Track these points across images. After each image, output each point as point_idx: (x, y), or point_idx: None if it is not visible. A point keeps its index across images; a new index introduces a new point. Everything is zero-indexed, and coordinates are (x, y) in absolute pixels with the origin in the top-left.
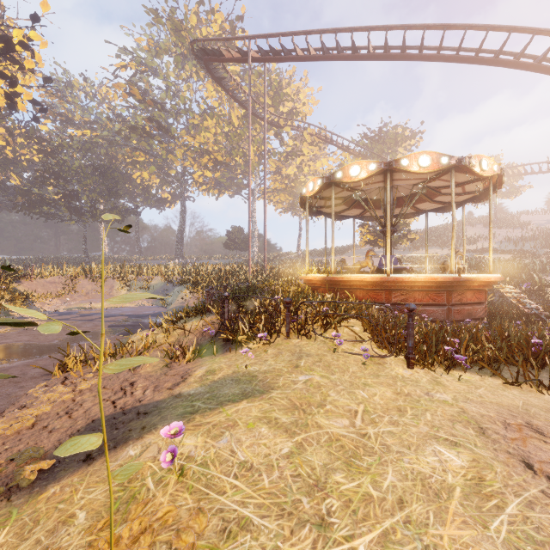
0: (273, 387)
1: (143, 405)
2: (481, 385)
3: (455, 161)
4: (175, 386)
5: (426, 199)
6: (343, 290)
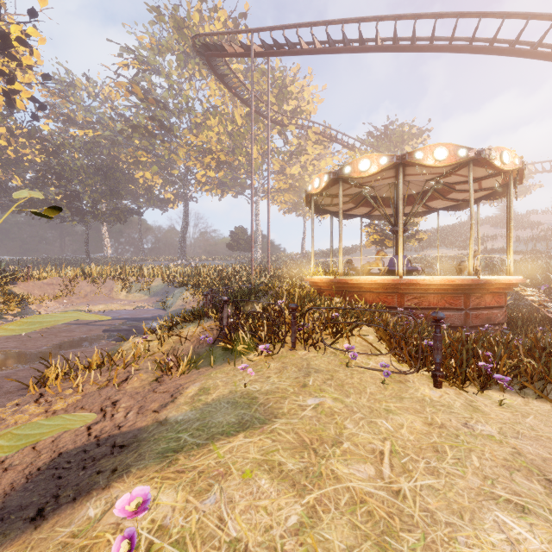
0: (277, 414)
1: (121, 433)
2: (528, 411)
3: (473, 153)
4: (162, 408)
5: (439, 197)
6: (351, 293)
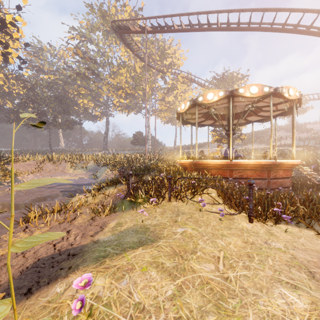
0: (160, 237)
1: (73, 248)
2: (301, 235)
3: (272, 89)
4: (95, 234)
5: (253, 114)
6: (203, 170)
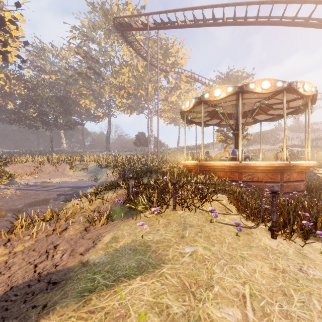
0: (164, 259)
1: (56, 271)
2: None
3: (286, 84)
4: (86, 251)
5: (262, 113)
6: (209, 172)
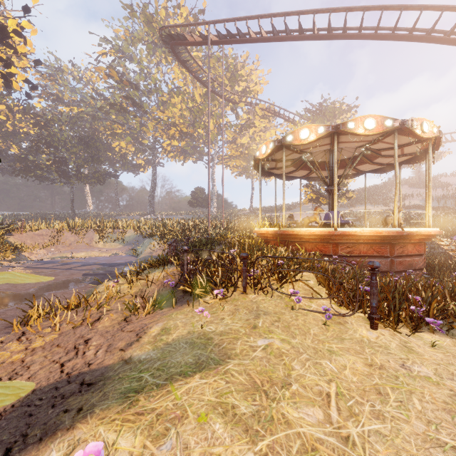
0: (230, 354)
1: (90, 370)
2: None
3: (398, 123)
4: (128, 346)
5: (366, 161)
6: (293, 243)
